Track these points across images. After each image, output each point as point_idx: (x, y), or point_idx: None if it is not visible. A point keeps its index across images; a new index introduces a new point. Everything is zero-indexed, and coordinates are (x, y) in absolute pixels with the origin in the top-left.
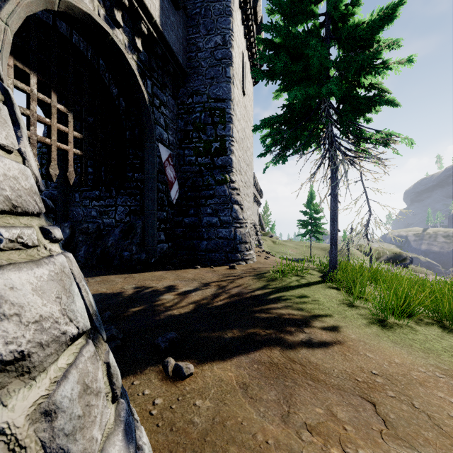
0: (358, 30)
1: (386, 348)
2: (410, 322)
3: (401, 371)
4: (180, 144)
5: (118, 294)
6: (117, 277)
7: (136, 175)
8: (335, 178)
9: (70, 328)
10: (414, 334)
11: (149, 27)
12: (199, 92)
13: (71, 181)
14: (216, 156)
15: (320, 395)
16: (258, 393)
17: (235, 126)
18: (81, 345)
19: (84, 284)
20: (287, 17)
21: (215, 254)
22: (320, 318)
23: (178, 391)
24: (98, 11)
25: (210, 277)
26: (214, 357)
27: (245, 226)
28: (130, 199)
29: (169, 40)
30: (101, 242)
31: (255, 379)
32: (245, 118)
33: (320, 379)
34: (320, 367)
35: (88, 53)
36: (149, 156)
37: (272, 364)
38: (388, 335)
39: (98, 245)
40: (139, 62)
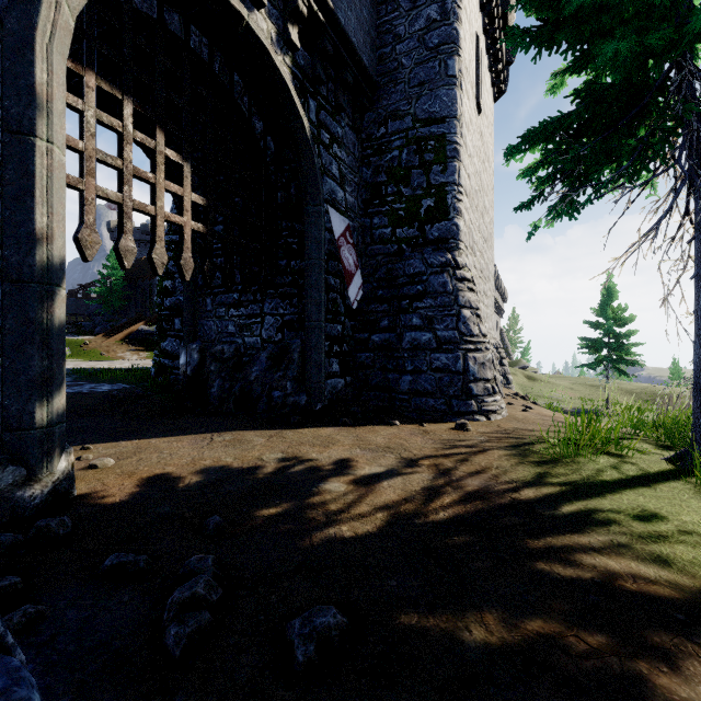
0: None
1: None
2: None
3: None
4: (366, 209)
5: (249, 470)
6: (258, 434)
7: (293, 263)
8: None
9: None
10: None
11: (311, 3)
12: (397, 113)
13: (188, 274)
14: (428, 222)
15: None
16: None
17: (464, 165)
18: None
19: None
20: None
21: (427, 399)
22: None
23: None
24: None
25: (419, 445)
26: None
27: (485, 349)
28: (283, 303)
29: (346, 27)
30: (241, 374)
31: None
32: (480, 155)
33: None
34: None
35: (214, 64)
36: (312, 229)
37: None
38: None
39: (236, 379)
40: (294, 69)
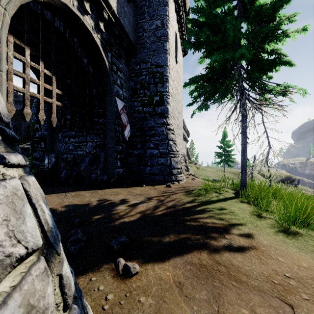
0: (263, 9)
1: (293, 253)
2: (308, 230)
3: (310, 274)
4: (131, 98)
5: (86, 205)
6: (86, 192)
7: (100, 120)
8: (245, 120)
9: (17, 250)
10: (313, 241)
11: (109, 14)
12: (144, 61)
13: (54, 124)
14: (156, 106)
15: (244, 296)
16: (192, 292)
17: (170, 84)
18: (31, 262)
19: (41, 204)
20: (208, 3)
21: (156, 176)
22: (237, 226)
23: (126, 287)
24: (73, 3)
25: (152, 193)
26: (155, 258)
27: (178, 156)
28: (96, 137)
29: (123, 24)
30: (76, 167)
31: (188, 278)
32: (177, 79)
33: (243, 280)
34: (241, 269)
35: (66, 34)
36: (109, 106)
37: (201, 265)
38: (292, 241)
39: (74, 170)
40: (102, 40)
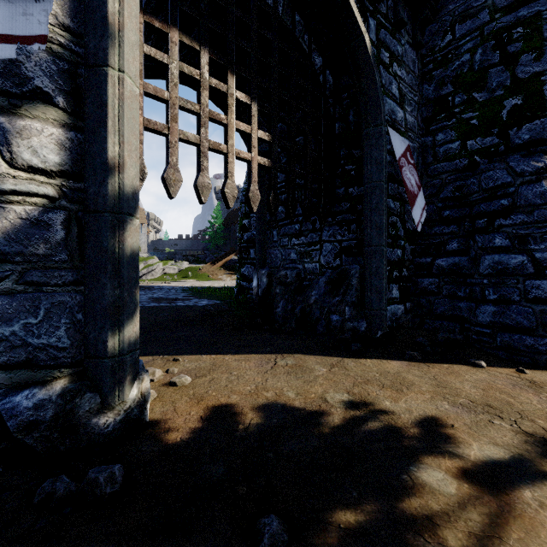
0: None
1: None
2: None
3: None
4: (427, 127)
5: (313, 417)
6: (319, 361)
7: (351, 189)
8: None
9: None
10: None
11: None
12: (468, 12)
13: (255, 206)
14: (513, 124)
15: None
16: None
17: None
18: None
19: None
20: None
21: (522, 337)
22: None
23: None
24: None
25: (539, 408)
26: None
27: None
28: (341, 230)
29: None
30: (301, 297)
31: None
32: None
33: None
34: None
35: (278, 8)
36: (372, 151)
37: None
38: None
39: (297, 301)
40: None
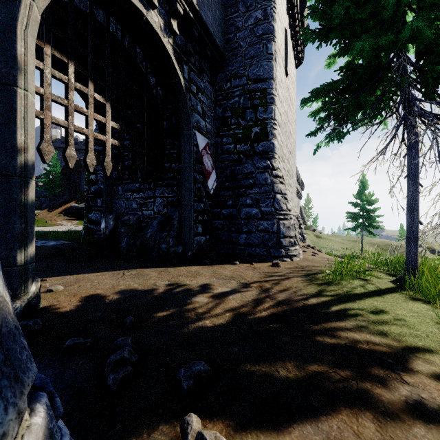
0: None
1: None
2: None
3: None
4: (218, 132)
5: (148, 291)
6: (153, 270)
7: (173, 165)
8: (415, 153)
9: None
10: None
11: (185, 6)
12: (237, 75)
13: (109, 172)
14: (256, 141)
15: None
16: None
17: (277, 107)
18: None
19: None
20: None
21: (255, 249)
22: (421, 353)
23: None
24: None
25: (250, 275)
26: (261, 420)
27: (290, 218)
28: (167, 190)
29: (206, 21)
30: (141, 234)
31: None
32: (287, 101)
33: None
34: None
35: (125, 41)
36: (186, 145)
37: None
38: None
39: (137, 237)
40: (175, 46)
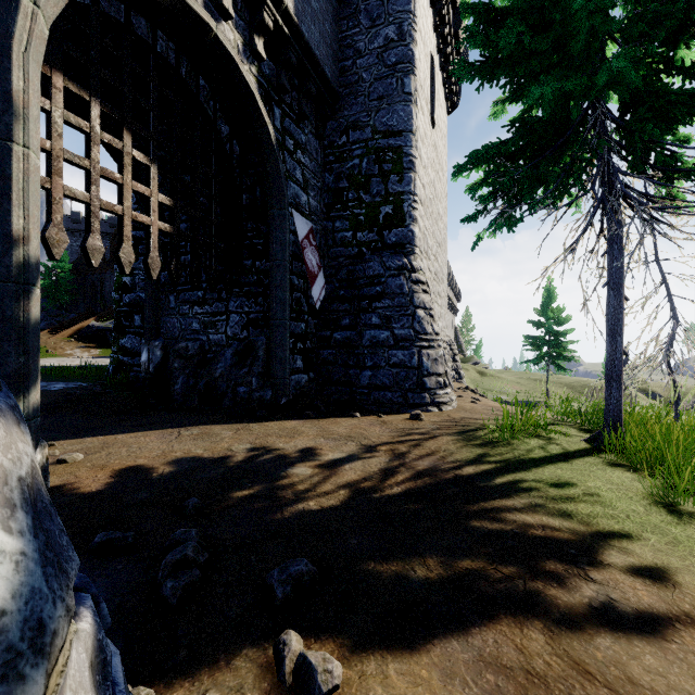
0: None
1: None
2: None
3: None
4: (328, 213)
5: (220, 460)
6: (225, 428)
7: (258, 263)
8: (618, 251)
9: None
10: None
11: (277, 17)
12: (358, 124)
13: (155, 273)
14: (386, 228)
15: None
16: None
17: (419, 176)
18: None
19: None
20: None
21: (385, 393)
22: (616, 540)
23: None
24: None
25: (377, 433)
26: (389, 636)
27: (438, 346)
28: (248, 302)
29: (309, 40)
30: (206, 370)
31: None
32: (435, 166)
33: None
34: None
35: (181, 68)
36: (277, 231)
37: (531, 676)
38: None
39: (201, 376)
40: (260, 78)
